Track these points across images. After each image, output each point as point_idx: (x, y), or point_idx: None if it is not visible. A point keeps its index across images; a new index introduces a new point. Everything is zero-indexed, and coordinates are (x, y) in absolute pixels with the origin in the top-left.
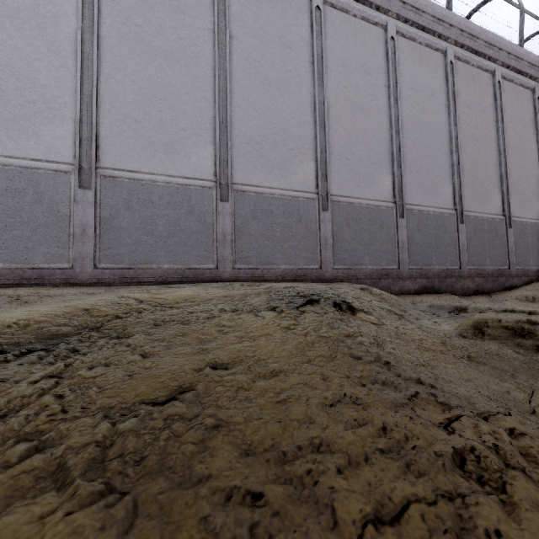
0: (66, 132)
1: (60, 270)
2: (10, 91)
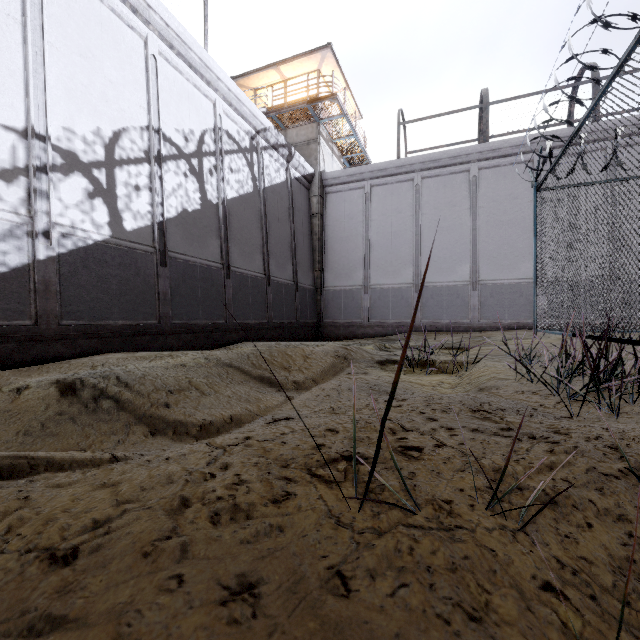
0: (530, 265)
1: (531, 323)
2: (508, 254)
